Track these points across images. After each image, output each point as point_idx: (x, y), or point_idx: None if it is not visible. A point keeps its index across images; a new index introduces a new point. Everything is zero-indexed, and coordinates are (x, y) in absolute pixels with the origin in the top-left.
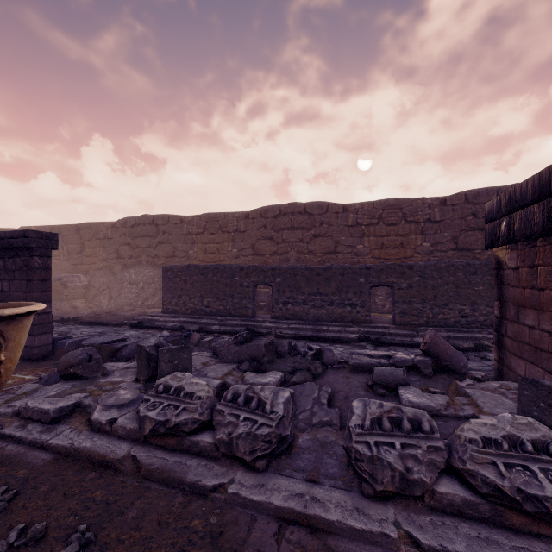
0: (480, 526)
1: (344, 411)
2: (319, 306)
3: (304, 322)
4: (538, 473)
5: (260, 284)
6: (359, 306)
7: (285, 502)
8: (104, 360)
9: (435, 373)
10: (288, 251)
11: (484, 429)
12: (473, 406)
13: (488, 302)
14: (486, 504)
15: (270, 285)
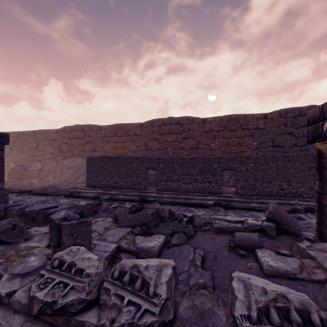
0: None
1: (214, 271)
2: (188, 183)
3: (178, 193)
4: None
5: (150, 168)
6: (214, 183)
7: None
8: (40, 221)
9: (277, 235)
10: (167, 147)
11: None
12: (323, 270)
13: (298, 180)
14: None
15: (156, 169)
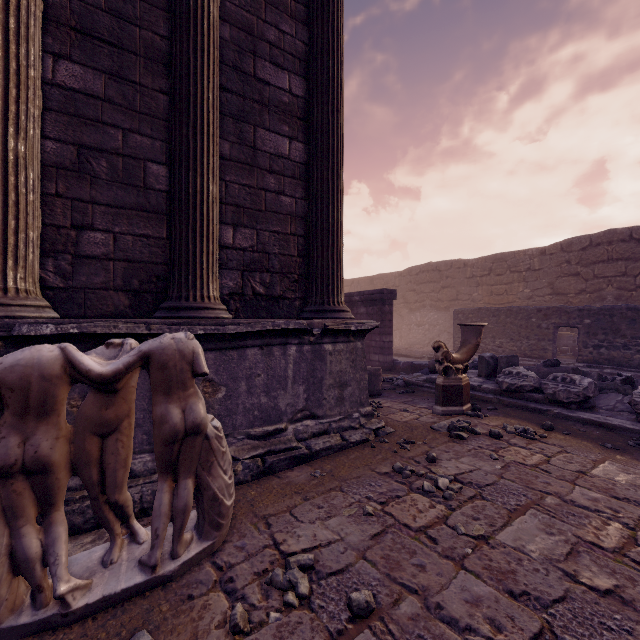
0: None
1: None
2: None
3: (623, 368)
4: None
5: (563, 325)
6: None
7: (588, 417)
8: None
9: None
10: (602, 288)
11: None
12: None
13: None
14: None
15: (575, 326)
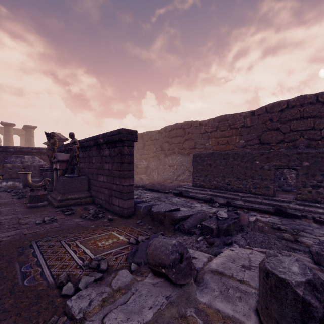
0: None
1: None
2: None
3: None
4: None
5: (283, 167)
6: None
7: None
8: (168, 226)
9: None
10: (296, 138)
11: None
12: None
13: None
14: None
15: (294, 168)
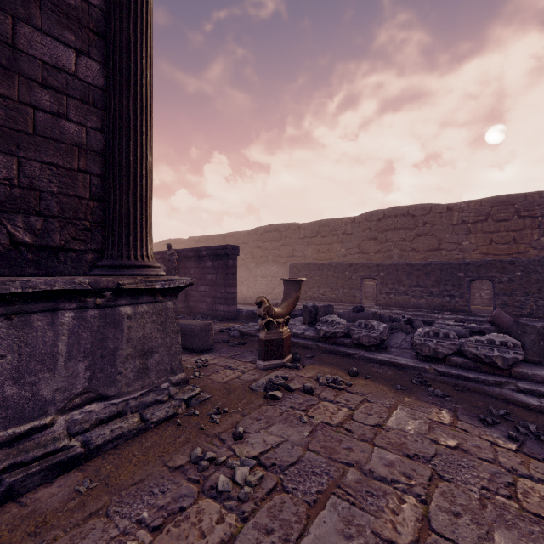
0: (468, 370)
1: None
2: (419, 296)
3: (404, 309)
4: (495, 350)
5: (366, 277)
6: (457, 297)
7: (383, 358)
8: None
9: None
10: (391, 249)
11: (478, 337)
12: None
13: None
14: (472, 362)
15: (374, 278)
